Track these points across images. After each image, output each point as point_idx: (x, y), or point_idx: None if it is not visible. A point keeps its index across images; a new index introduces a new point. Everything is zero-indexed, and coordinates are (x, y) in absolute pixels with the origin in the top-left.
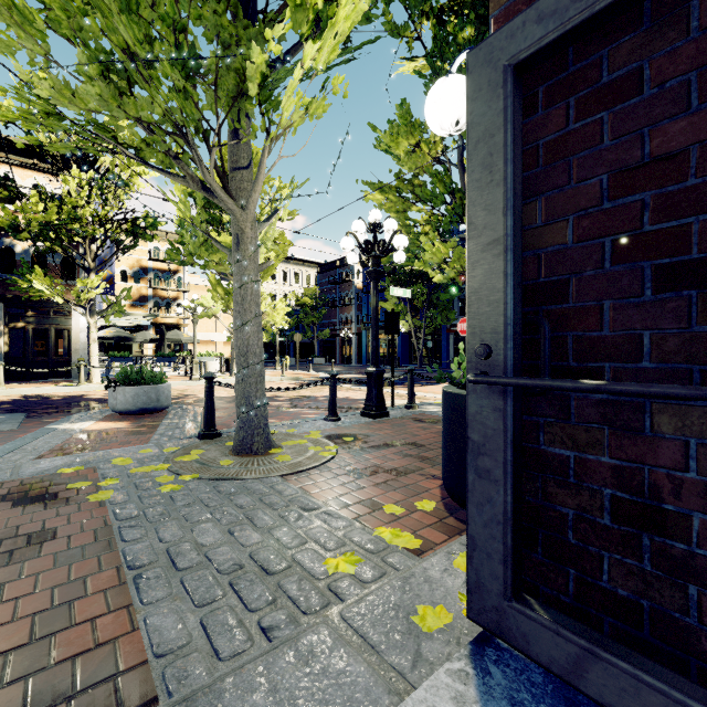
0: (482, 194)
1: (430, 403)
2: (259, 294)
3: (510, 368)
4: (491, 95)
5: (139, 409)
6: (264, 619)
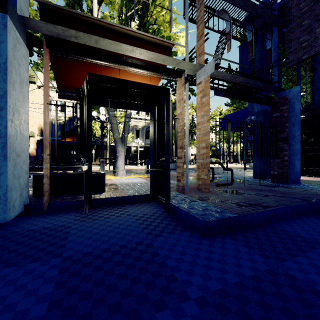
0: None
1: None
2: None
3: None
4: None
5: None
6: None
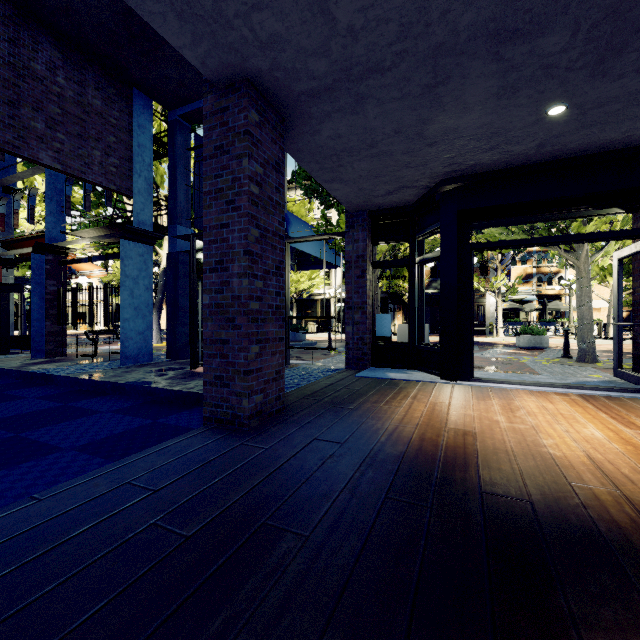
0: (614, 285)
1: None
2: (589, 292)
3: (617, 321)
4: (615, 264)
5: (531, 347)
6: (565, 375)
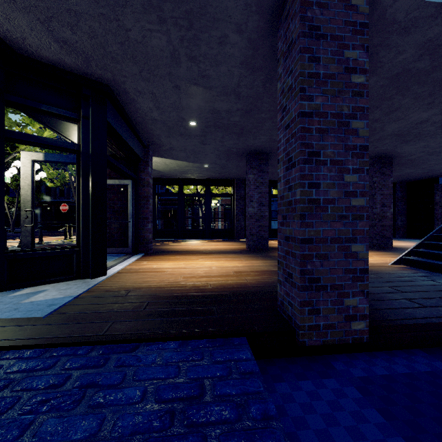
0: None
1: (49, 242)
2: None
3: None
4: None
5: None
6: None
